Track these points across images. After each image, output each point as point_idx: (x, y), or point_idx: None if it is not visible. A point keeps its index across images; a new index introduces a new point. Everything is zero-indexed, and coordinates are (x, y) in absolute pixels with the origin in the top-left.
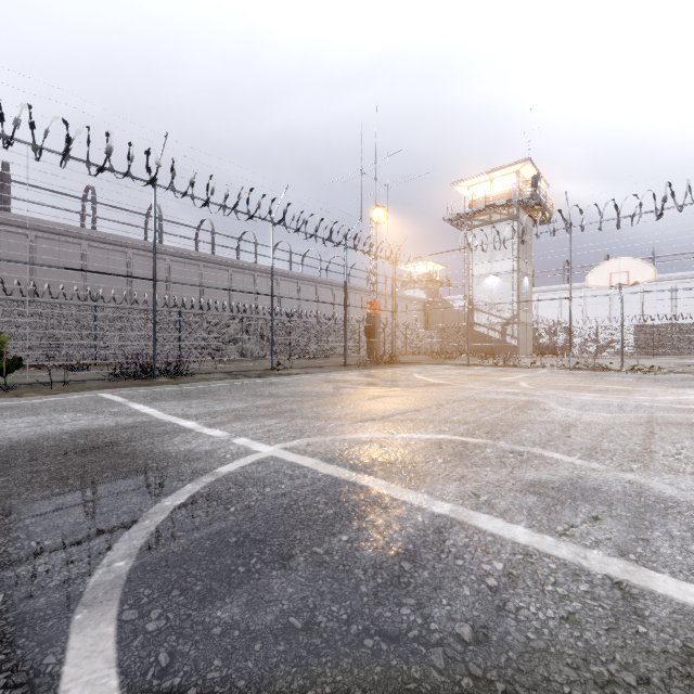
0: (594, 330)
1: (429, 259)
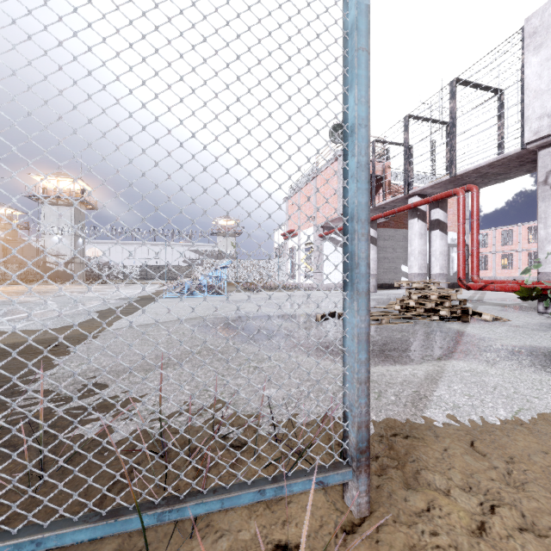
0: (123, 267)
1: (9, 206)
